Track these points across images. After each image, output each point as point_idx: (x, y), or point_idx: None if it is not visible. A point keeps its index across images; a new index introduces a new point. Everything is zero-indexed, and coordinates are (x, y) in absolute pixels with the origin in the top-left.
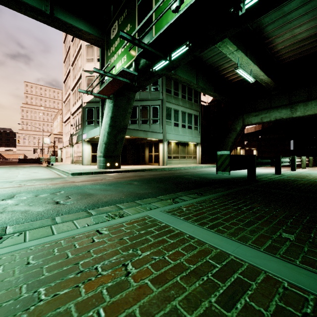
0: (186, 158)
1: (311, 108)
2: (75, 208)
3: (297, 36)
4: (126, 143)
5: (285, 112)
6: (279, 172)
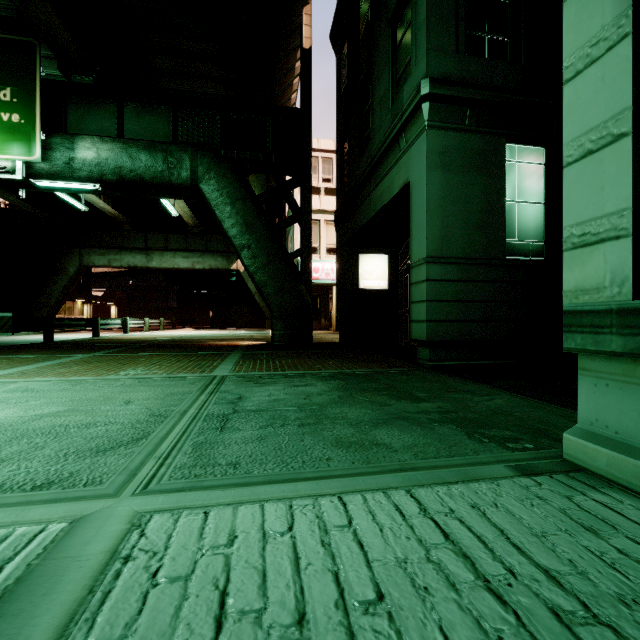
0: None
1: (167, 260)
2: None
3: None
4: None
5: (140, 258)
6: (97, 335)
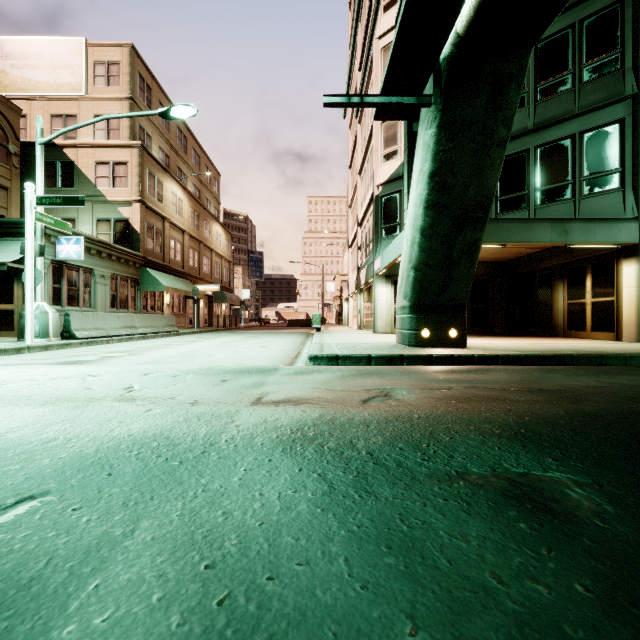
0: None
1: None
2: None
3: None
4: (486, 276)
5: None
6: None
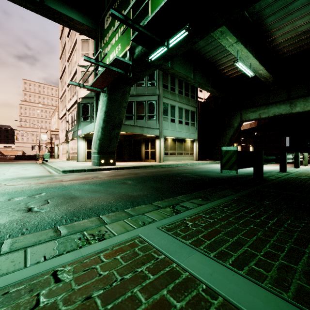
0: (183, 155)
1: None
2: (48, 218)
3: (299, 28)
4: (122, 140)
5: (284, 107)
6: (284, 170)
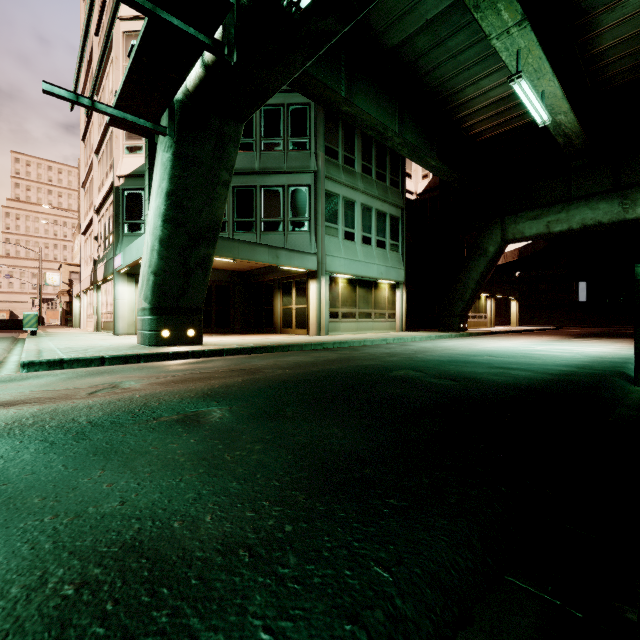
0: (374, 318)
1: None
2: None
3: None
4: (229, 283)
5: (606, 207)
6: None
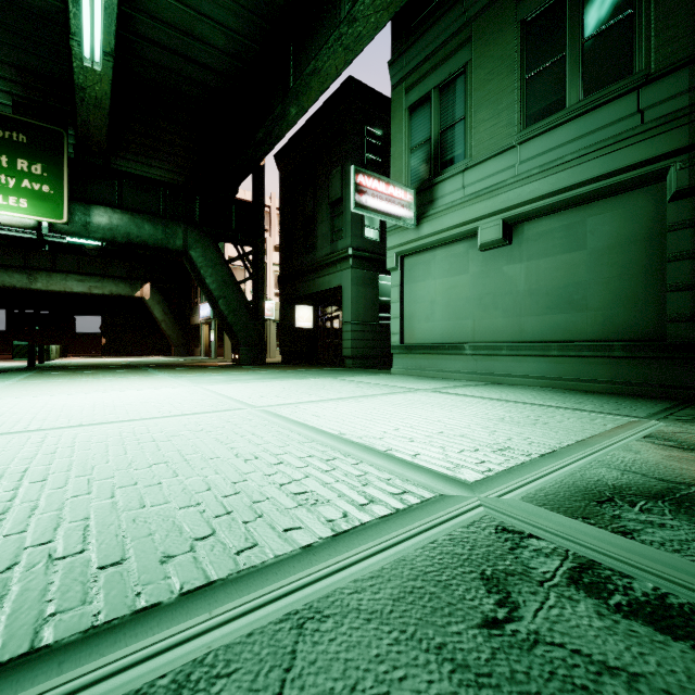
0: None
1: (57, 282)
2: None
3: None
4: None
5: (20, 278)
6: (43, 362)
